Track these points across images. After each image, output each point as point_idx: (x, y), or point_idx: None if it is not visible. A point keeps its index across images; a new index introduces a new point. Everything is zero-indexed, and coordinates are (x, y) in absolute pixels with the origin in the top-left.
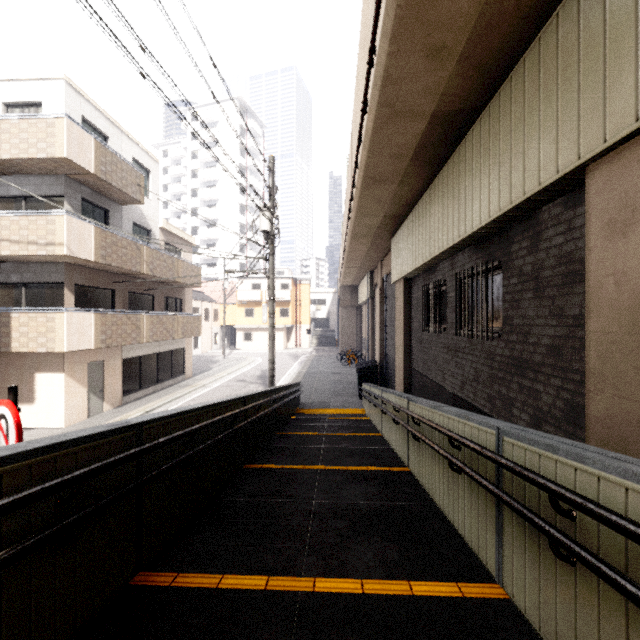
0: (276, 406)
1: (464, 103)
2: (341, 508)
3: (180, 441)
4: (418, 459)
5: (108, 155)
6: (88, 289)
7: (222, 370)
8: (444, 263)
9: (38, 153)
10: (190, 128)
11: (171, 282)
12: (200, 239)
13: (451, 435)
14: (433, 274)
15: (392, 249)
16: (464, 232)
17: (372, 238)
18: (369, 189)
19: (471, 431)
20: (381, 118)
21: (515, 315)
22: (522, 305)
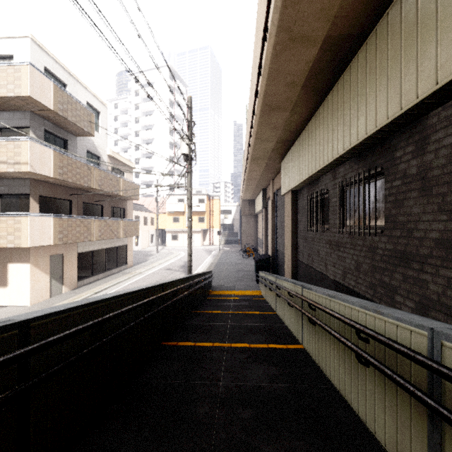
0: (192, 290)
1: (353, 26)
2: (246, 392)
3: (87, 332)
4: (313, 340)
5: (65, 96)
6: (50, 199)
7: (155, 261)
8: (326, 175)
9: (8, 92)
10: (134, 87)
11: (116, 195)
12: (141, 167)
13: (361, 329)
14: (316, 185)
15: (282, 169)
16: (349, 144)
17: (267, 161)
18: (266, 116)
19: (385, 326)
20: (279, 44)
21: (399, 213)
22: (406, 204)
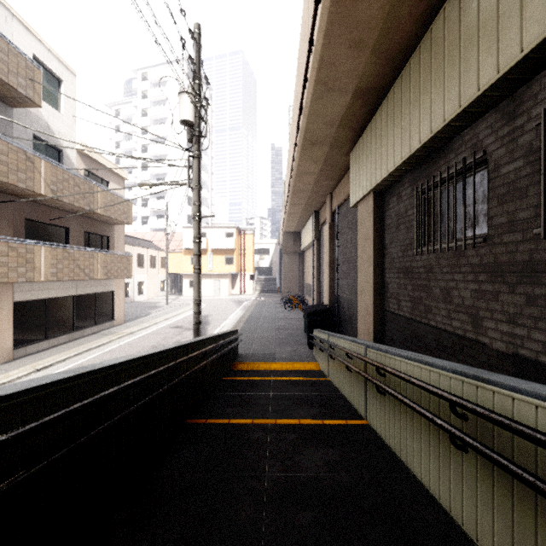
0: (181, 379)
1: None
2: None
3: None
4: None
5: None
6: None
7: (160, 315)
8: (480, 123)
9: None
10: (140, 87)
11: (90, 213)
12: (150, 192)
13: None
14: (442, 159)
15: (353, 162)
16: None
17: (328, 148)
18: None
19: None
20: None
21: None
22: None
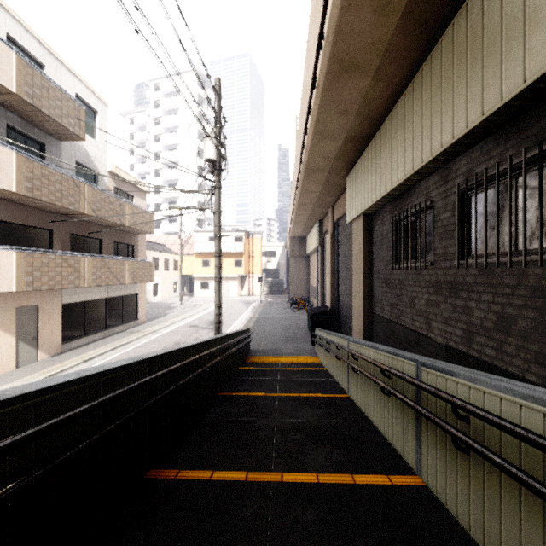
0: (216, 361)
1: None
2: None
3: None
4: (462, 484)
5: (36, 77)
6: (17, 227)
7: (177, 316)
8: (429, 179)
9: None
10: (153, 97)
11: (120, 226)
12: (162, 197)
13: None
14: (409, 199)
15: (348, 186)
16: (498, 100)
17: (327, 174)
18: (334, 86)
19: None
20: None
21: None
22: None
